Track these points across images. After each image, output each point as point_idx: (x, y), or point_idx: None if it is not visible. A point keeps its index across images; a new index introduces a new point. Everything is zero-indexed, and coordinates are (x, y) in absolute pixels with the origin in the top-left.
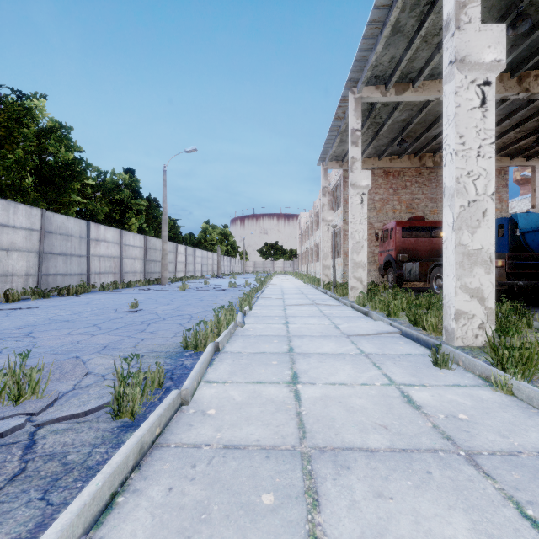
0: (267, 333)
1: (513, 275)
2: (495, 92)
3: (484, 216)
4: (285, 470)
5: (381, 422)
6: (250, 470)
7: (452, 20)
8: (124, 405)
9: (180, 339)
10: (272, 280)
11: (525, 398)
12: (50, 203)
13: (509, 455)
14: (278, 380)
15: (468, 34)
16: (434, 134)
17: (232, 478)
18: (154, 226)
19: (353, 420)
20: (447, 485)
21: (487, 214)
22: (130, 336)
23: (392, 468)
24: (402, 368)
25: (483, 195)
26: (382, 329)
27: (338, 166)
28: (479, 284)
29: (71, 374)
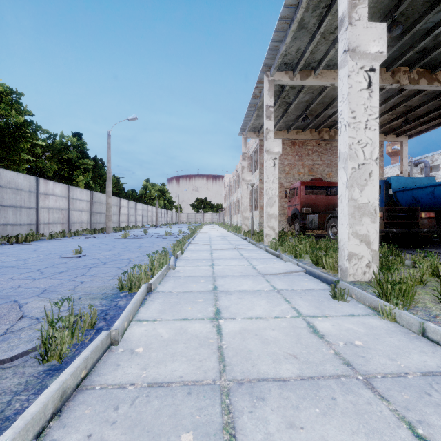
0: (195, 274)
1: (388, 224)
2: None
3: (370, 176)
4: (205, 406)
5: (291, 352)
6: (172, 408)
7: (346, 17)
8: (52, 349)
9: (117, 281)
10: (202, 229)
11: (405, 324)
12: (1, 160)
13: (398, 376)
14: (203, 316)
15: (358, 29)
16: (330, 113)
17: (154, 419)
18: (100, 182)
19: (267, 351)
20: (350, 410)
21: (372, 175)
22: (71, 279)
23: (301, 397)
24: (307, 302)
25: (370, 160)
26: (291, 269)
27: (256, 136)
28: (366, 231)
29: (4, 318)
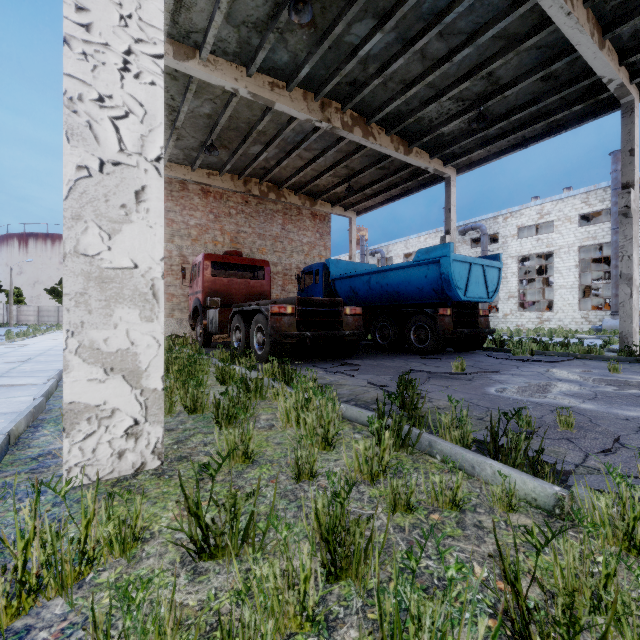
0: None
1: (306, 325)
2: (300, 109)
3: (140, 199)
4: None
5: None
6: None
7: None
8: None
9: None
10: (39, 336)
11: None
12: None
13: None
14: None
15: None
16: (255, 153)
17: None
18: None
19: None
20: None
21: (146, 197)
22: None
23: None
24: None
25: (138, 157)
26: None
27: None
28: (128, 342)
29: None
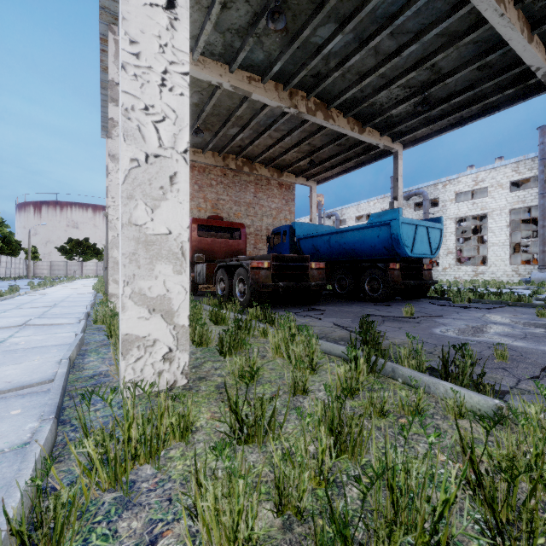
0: None
1: (279, 277)
2: (272, 98)
3: (173, 182)
4: None
5: None
6: None
7: None
8: None
9: None
10: (55, 286)
11: None
12: None
13: None
14: None
15: None
16: (233, 134)
17: None
18: None
19: None
20: None
21: (177, 180)
22: None
23: None
24: None
25: (172, 150)
26: (24, 379)
27: None
28: (165, 289)
29: None
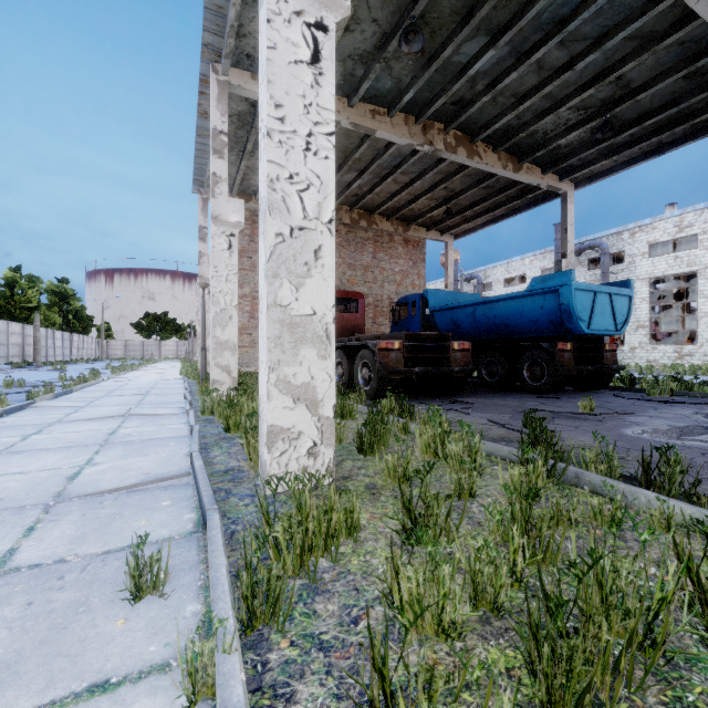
0: None
1: (412, 360)
2: (401, 135)
3: (318, 257)
4: None
5: None
6: None
7: None
8: None
9: None
10: (136, 370)
11: None
12: None
13: None
14: None
15: None
16: (348, 180)
17: None
18: None
19: None
20: None
21: (322, 255)
22: None
23: None
24: (17, 630)
25: (316, 221)
26: (161, 471)
27: None
28: (309, 377)
29: None
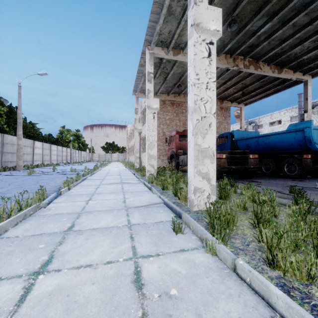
0: (64, 212)
1: (230, 163)
2: (223, 64)
3: (210, 126)
4: None
5: None
6: None
7: None
8: None
9: None
10: (107, 165)
11: (222, 259)
12: None
13: None
14: (23, 271)
15: (201, 9)
16: None
17: None
18: (15, 127)
19: None
20: None
21: (211, 125)
22: None
23: None
24: (150, 237)
25: (210, 114)
26: (153, 201)
27: (145, 96)
28: (207, 170)
29: None
